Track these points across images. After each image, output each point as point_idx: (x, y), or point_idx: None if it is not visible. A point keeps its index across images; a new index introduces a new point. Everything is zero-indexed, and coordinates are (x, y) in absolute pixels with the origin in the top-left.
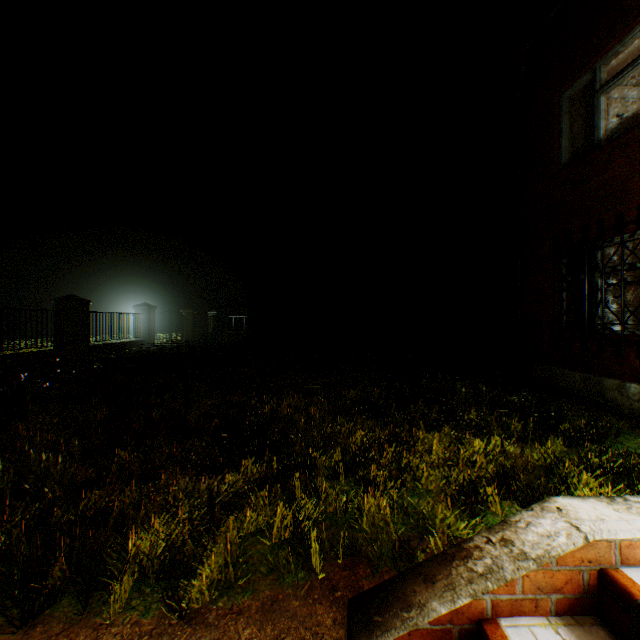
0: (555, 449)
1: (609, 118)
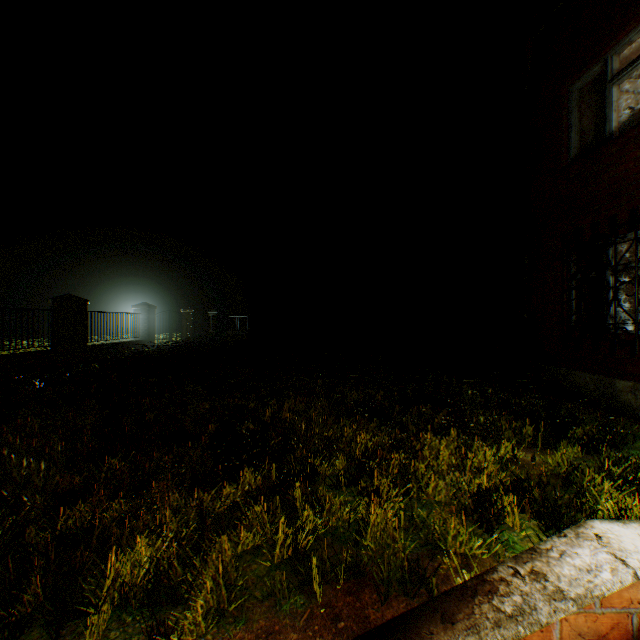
0: (569, 455)
1: (619, 112)
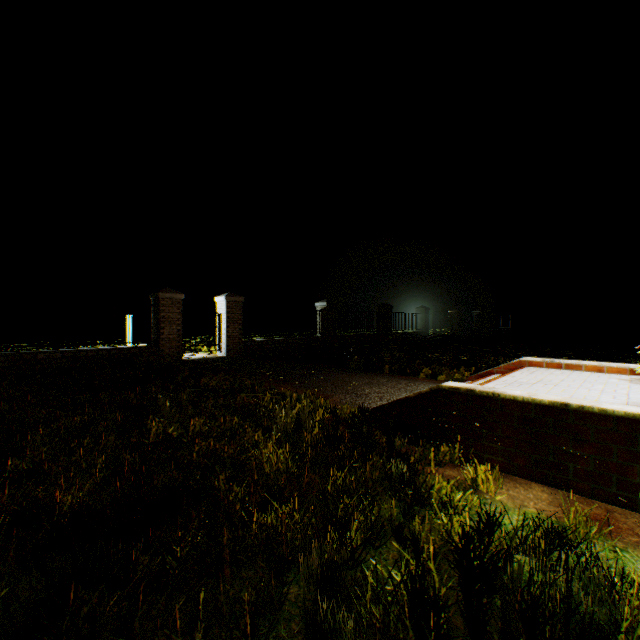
0: None
1: None
